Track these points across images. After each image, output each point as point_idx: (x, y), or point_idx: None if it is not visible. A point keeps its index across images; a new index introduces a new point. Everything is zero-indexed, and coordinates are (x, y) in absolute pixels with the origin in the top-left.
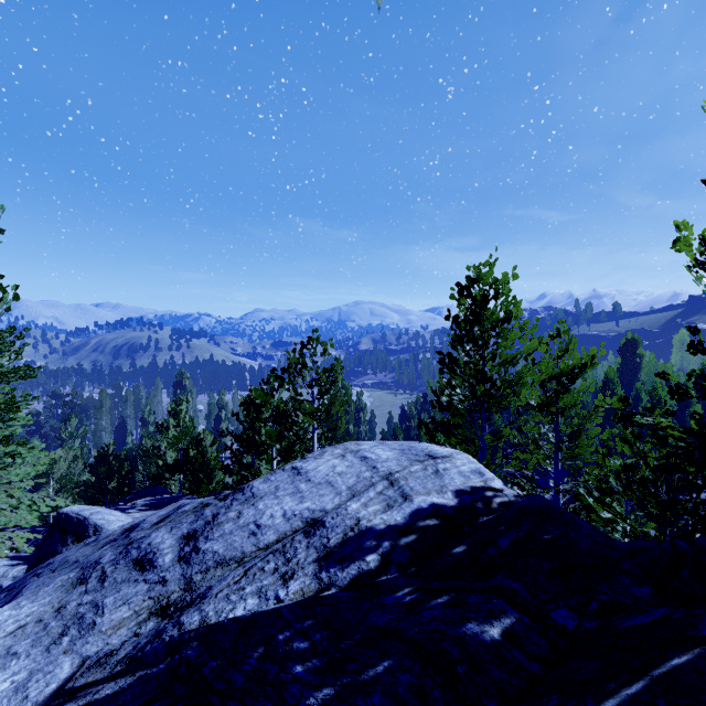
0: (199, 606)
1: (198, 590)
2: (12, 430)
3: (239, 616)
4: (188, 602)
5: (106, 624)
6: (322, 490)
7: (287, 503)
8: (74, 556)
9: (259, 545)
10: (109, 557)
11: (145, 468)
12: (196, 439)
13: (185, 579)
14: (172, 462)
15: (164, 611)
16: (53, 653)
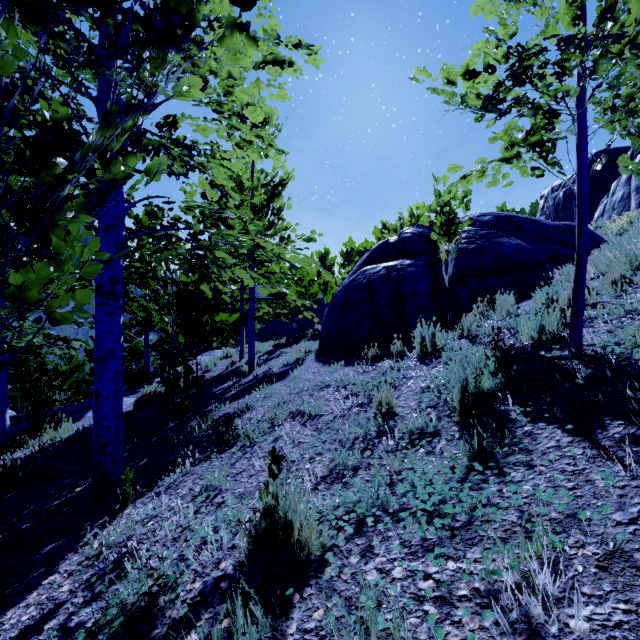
0: None
1: None
2: None
3: None
4: None
5: None
6: None
7: None
8: None
9: None
10: None
11: None
12: None
13: None
14: None
15: None
16: None
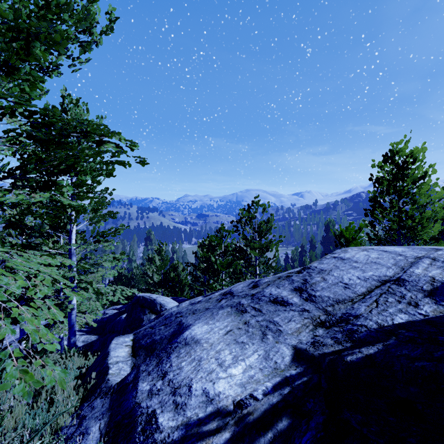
0: (364, 317)
1: (336, 315)
2: (109, 247)
3: (409, 320)
4: (336, 320)
5: (288, 330)
6: (373, 266)
7: (354, 273)
8: (198, 307)
9: (357, 293)
10: (246, 301)
11: (135, 286)
12: (174, 267)
13: (321, 309)
14: (158, 281)
15: (323, 325)
16: (269, 343)
